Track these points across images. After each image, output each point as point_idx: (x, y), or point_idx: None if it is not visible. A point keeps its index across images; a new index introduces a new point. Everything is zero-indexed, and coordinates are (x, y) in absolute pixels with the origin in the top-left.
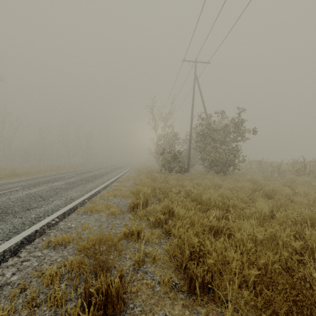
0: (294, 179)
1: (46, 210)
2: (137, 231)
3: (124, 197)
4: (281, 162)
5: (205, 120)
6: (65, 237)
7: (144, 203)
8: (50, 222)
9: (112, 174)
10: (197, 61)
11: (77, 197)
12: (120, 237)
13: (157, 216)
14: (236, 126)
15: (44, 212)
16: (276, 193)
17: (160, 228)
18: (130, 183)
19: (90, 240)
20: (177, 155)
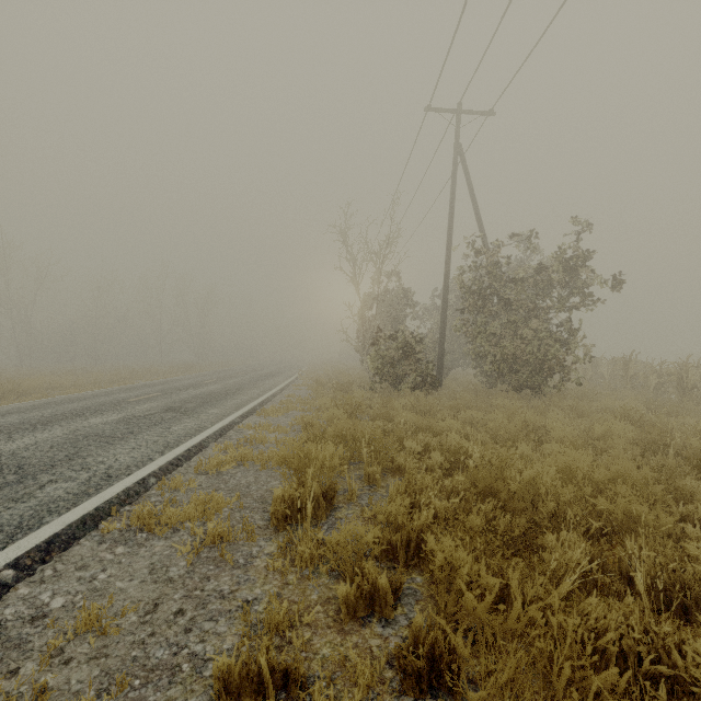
0: None
1: None
2: (281, 666)
3: (268, 467)
4: (680, 363)
5: (487, 254)
6: None
7: (323, 500)
8: None
9: (250, 392)
10: (461, 111)
11: (128, 468)
12: None
13: (366, 573)
14: (568, 268)
15: None
16: None
17: (377, 630)
18: (291, 419)
19: None
20: (414, 345)
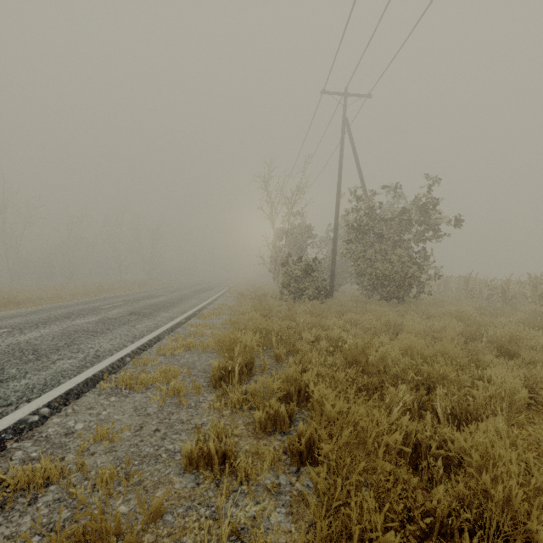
0: (541, 313)
1: (29, 385)
2: (221, 450)
3: (207, 351)
4: (505, 280)
5: (364, 200)
6: (37, 473)
7: (245, 368)
8: (26, 419)
9: (191, 301)
10: (348, 94)
11: (110, 351)
12: (155, 510)
13: (272, 406)
14: (423, 211)
15: (23, 390)
16: (518, 345)
17: (278, 437)
18: (222, 320)
19: (103, 478)
20: (312, 267)
